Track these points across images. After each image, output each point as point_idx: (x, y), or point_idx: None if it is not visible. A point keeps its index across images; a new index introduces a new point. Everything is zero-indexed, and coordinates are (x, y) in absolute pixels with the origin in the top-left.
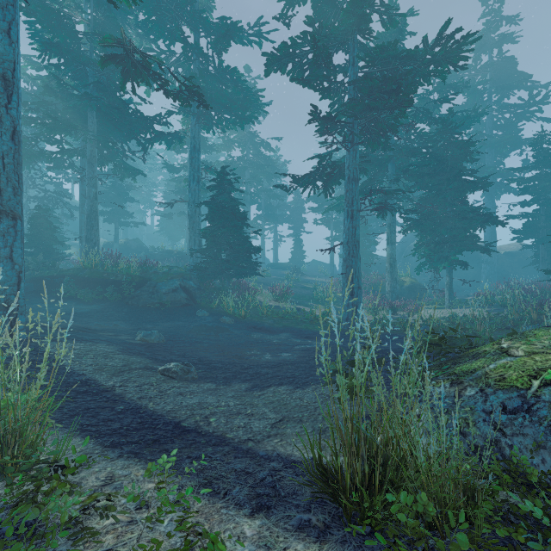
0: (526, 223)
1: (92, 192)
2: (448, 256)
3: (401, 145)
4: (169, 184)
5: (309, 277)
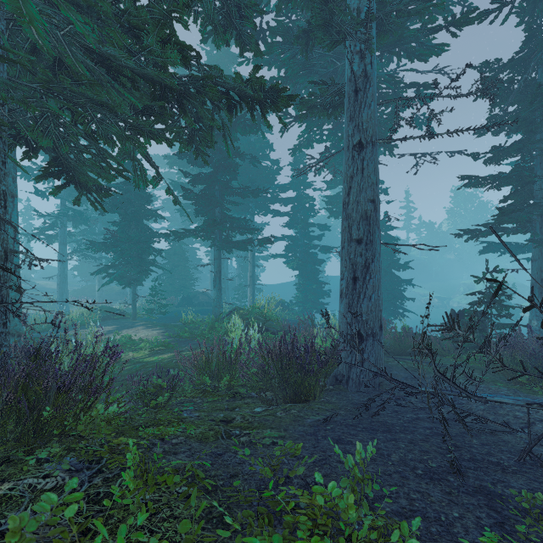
0: None
1: None
2: None
3: None
4: None
5: (41, 286)
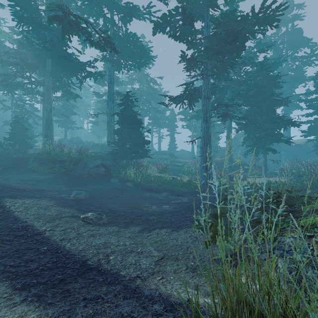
0: (310, 126)
1: (48, 107)
2: (265, 145)
3: (235, 79)
4: (97, 105)
5: (179, 159)
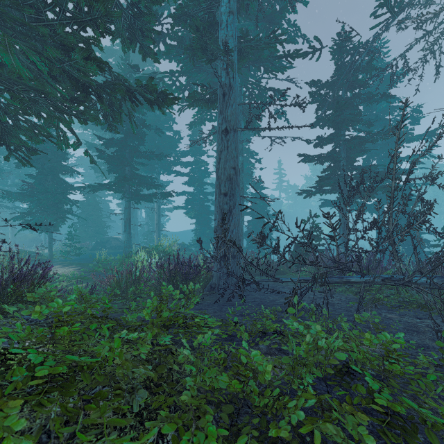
0: None
1: None
2: None
3: None
4: None
5: None
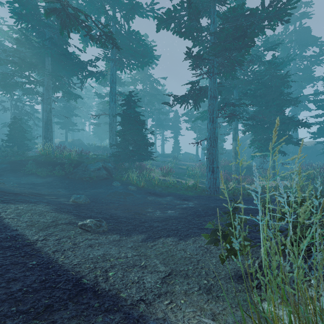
0: (319, 128)
1: (48, 108)
2: (273, 147)
3: (242, 78)
4: (99, 106)
5: (183, 162)
